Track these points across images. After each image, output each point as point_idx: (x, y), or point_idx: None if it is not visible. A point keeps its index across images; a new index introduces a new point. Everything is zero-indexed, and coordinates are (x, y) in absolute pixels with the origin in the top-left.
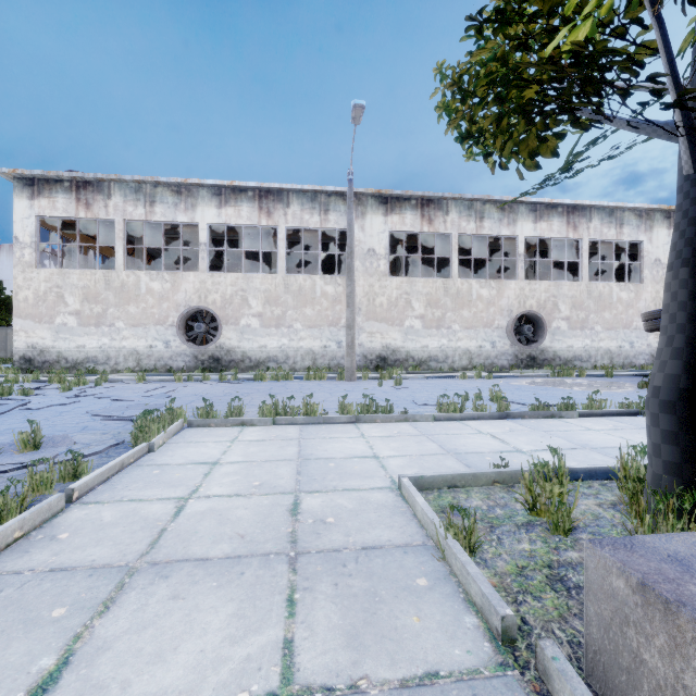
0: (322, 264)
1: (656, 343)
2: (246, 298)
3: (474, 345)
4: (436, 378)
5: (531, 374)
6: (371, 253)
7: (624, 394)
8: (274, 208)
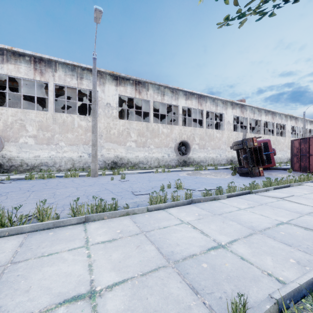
0: (82, 112)
1: (228, 155)
2: (24, 125)
3: (160, 155)
4: (143, 173)
5: (186, 169)
6: (108, 105)
7: (230, 179)
8: (45, 70)
